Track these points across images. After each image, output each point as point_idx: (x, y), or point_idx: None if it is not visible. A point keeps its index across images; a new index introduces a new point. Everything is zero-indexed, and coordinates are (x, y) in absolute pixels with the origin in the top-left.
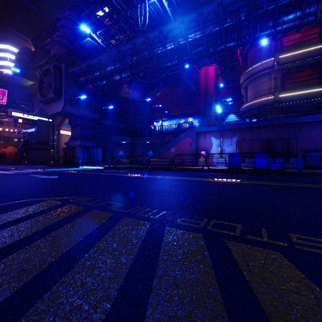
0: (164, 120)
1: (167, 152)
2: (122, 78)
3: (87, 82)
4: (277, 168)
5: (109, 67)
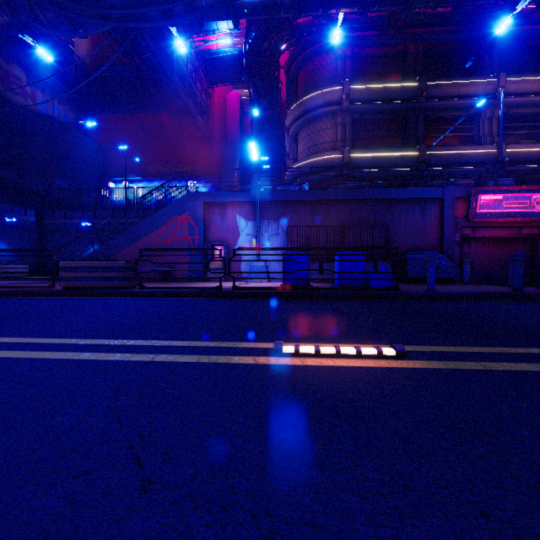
0: (135, 180)
1: (131, 246)
2: None
3: None
4: (387, 285)
5: None
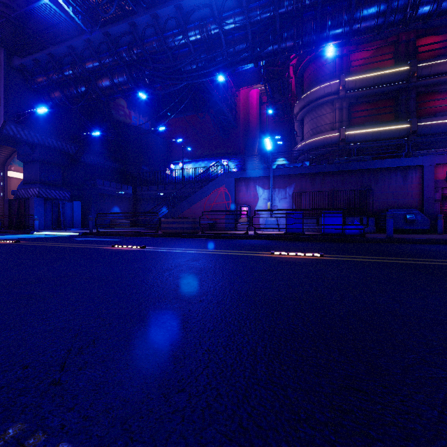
0: (187, 162)
1: (190, 208)
2: (113, 83)
3: (52, 87)
4: (357, 233)
5: (91, 63)
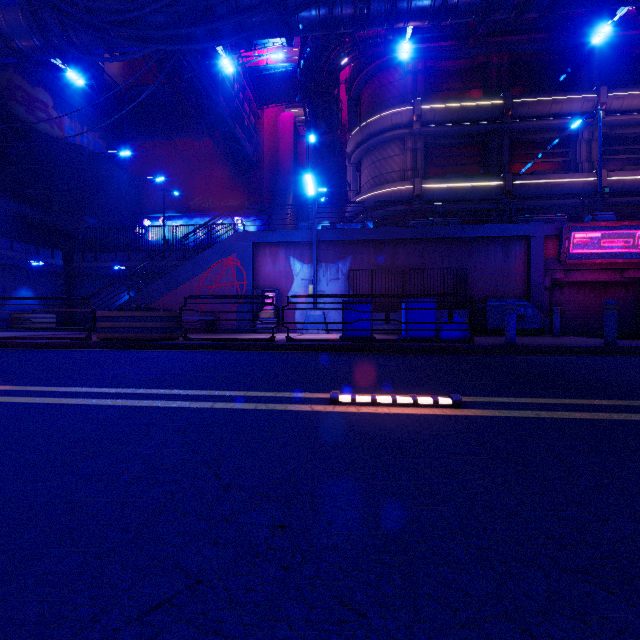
0: (174, 217)
1: (171, 293)
2: None
3: None
4: (461, 336)
5: None
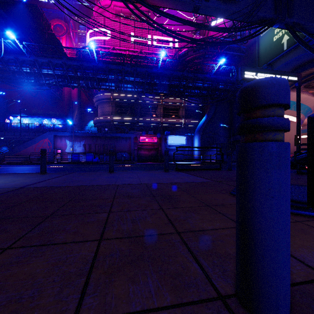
0: (24, 116)
1: (25, 149)
2: None
3: None
4: (96, 161)
5: None
